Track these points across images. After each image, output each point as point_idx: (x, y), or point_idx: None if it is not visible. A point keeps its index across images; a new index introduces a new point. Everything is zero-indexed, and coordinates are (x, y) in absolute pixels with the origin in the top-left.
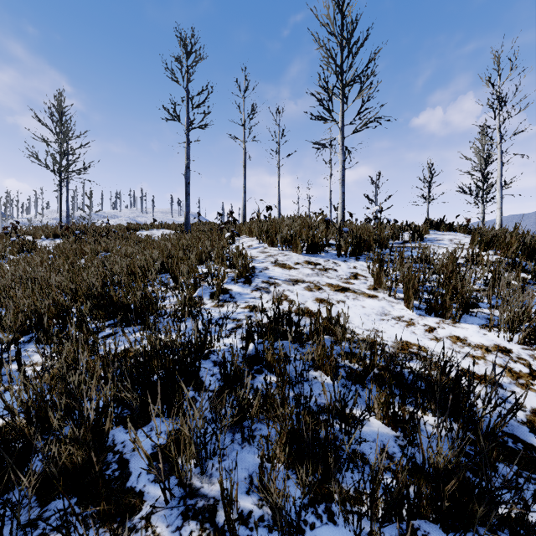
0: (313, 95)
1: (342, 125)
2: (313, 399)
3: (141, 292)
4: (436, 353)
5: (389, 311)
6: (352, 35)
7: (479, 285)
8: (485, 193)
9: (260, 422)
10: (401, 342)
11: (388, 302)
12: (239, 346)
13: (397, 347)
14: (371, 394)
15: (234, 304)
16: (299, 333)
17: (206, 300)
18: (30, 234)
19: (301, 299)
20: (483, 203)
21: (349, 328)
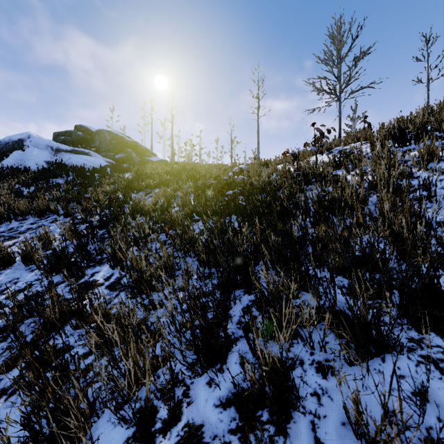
0: None
1: None
2: None
3: None
4: None
5: None
6: None
7: None
8: None
9: None
10: None
11: None
12: None
13: None
14: None
15: None
16: None
17: None
18: None
19: None
20: None
21: None
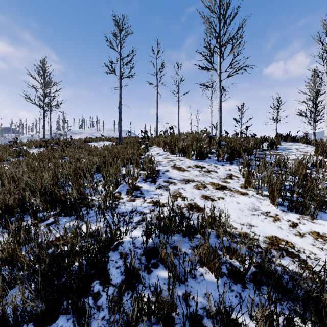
0: (200, 53)
1: (220, 72)
2: (199, 299)
3: (78, 190)
4: (303, 250)
5: (258, 207)
6: (226, 12)
7: (325, 184)
8: (316, 115)
9: (151, 326)
10: (271, 237)
11: (256, 199)
12: (141, 238)
13: (268, 242)
14: (253, 304)
15: (143, 199)
16: (188, 229)
17: (123, 195)
18: (26, 145)
19: (191, 196)
20: (315, 122)
21: (228, 222)
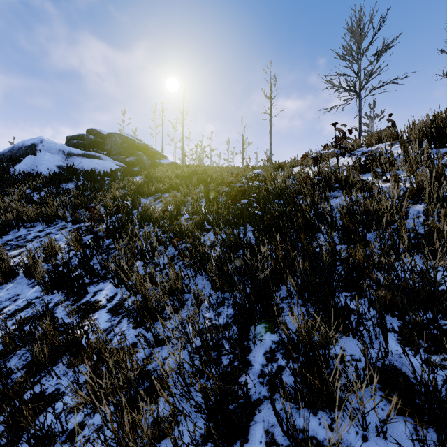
0: None
1: None
2: None
3: None
4: None
5: None
6: None
7: None
8: None
9: None
10: None
11: None
12: None
13: None
14: None
15: None
16: None
17: None
18: None
19: None
20: None
21: None
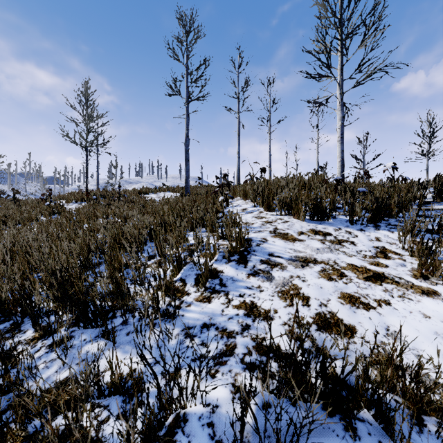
0: (309, 52)
1: (341, 79)
2: None
3: (112, 277)
4: None
5: None
6: None
7: None
8: None
9: None
10: None
11: None
12: (228, 409)
13: None
14: None
15: (225, 297)
16: (342, 398)
17: (190, 286)
18: (65, 198)
19: (320, 295)
20: None
21: (424, 372)
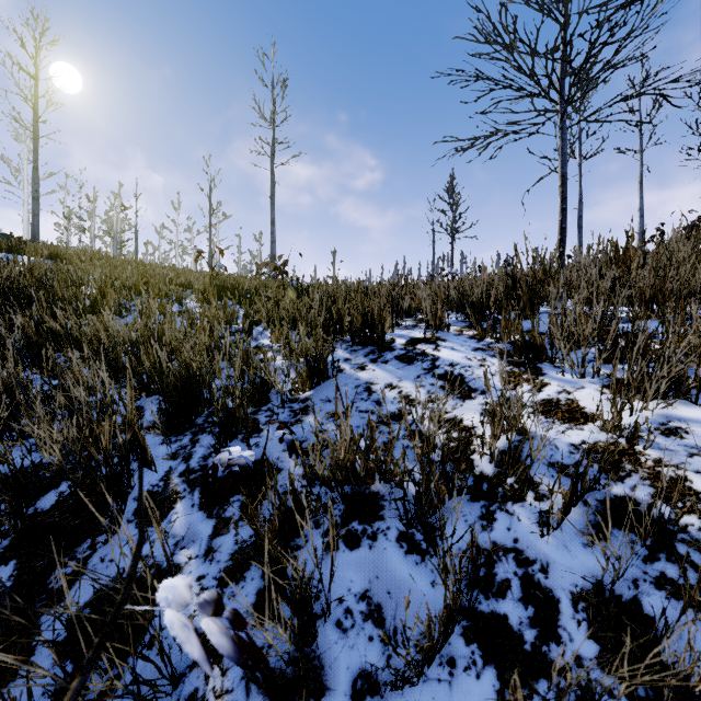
0: None
1: None
2: None
3: None
4: None
5: None
6: None
7: None
8: None
9: None
10: None
11: None
12: None
13: None
14: None
15: None
16: None
17: None
18: None
19: None
20: None
21: None
